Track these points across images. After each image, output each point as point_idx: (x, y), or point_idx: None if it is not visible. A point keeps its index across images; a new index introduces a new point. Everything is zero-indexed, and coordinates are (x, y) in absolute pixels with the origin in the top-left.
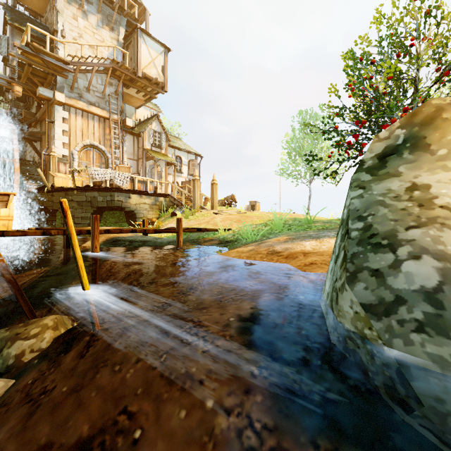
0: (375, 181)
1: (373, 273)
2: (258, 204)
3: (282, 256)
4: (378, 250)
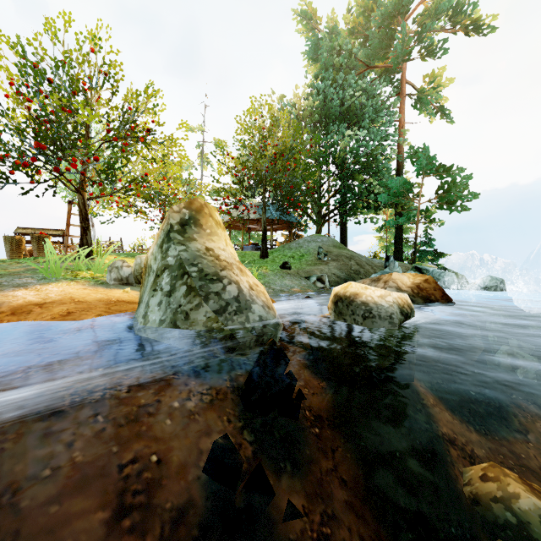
0: (187, 241)
1: (216, 294)
2: None
3: (4, 313)
4: (214, 282)
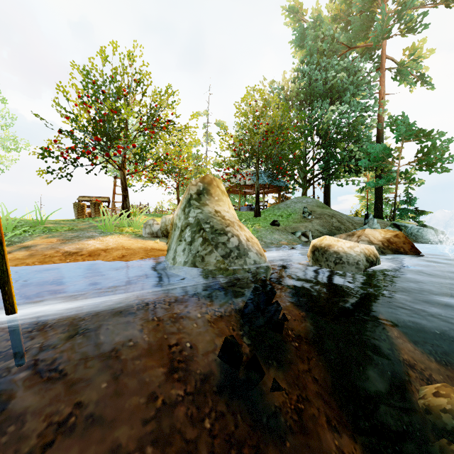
0: (202, 206)
1: (223, 243)
2: None
3: (85, 255)
4: (221, 235)
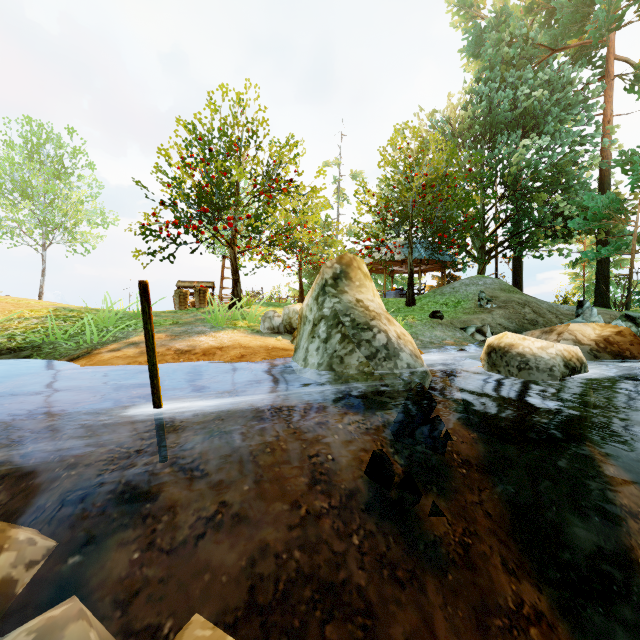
0: (340, 294)
1: (367, 341)
2: None
3: (199, 353)
4: (365, 331)
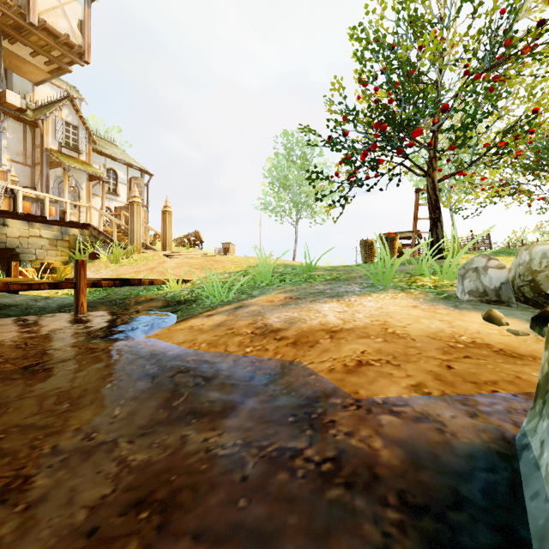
0: None
1: None
2: (233, 246)
3: (286, 339)
4: None
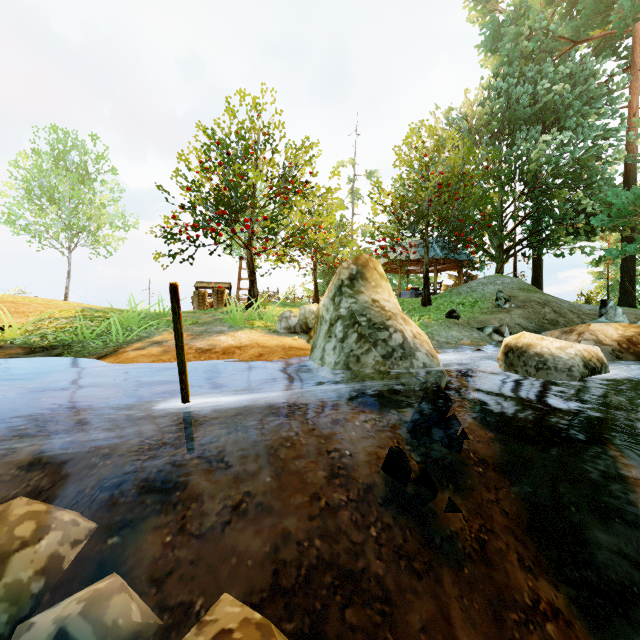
0: (356, 294)
1: (383, 341)
2: None
3: (219, 352)
4: (381, 331)
